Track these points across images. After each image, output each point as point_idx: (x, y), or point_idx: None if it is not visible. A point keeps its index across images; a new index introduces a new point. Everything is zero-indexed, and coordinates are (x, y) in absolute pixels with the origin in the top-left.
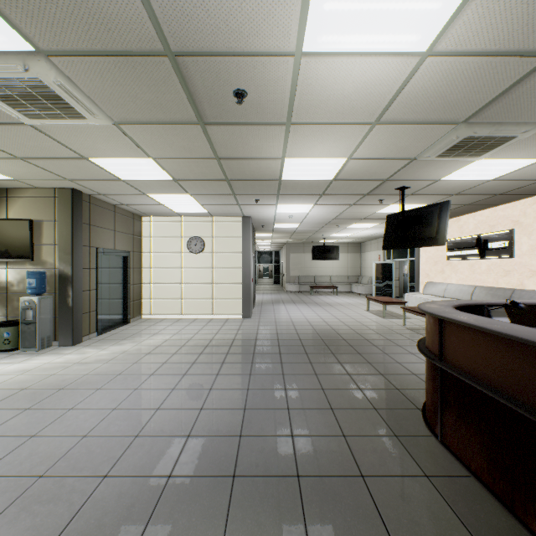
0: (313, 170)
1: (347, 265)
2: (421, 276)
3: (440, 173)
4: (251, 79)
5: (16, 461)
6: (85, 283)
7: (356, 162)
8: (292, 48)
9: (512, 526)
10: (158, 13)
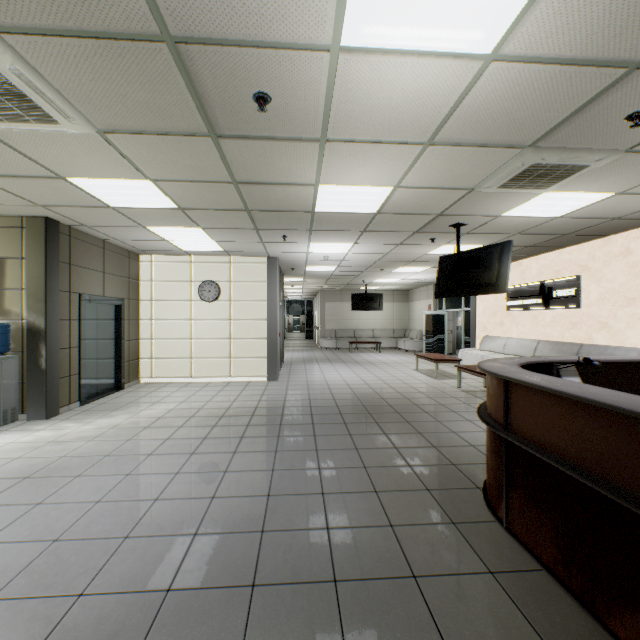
0: (353, 200)
1: (392, 317)
2: (478, 330)
3: (501, 208)
4: (276, 79)
5: None
6: (63, 339)
7: (404, 191)
8: (328, 41)
9: (593, 631)
10: None
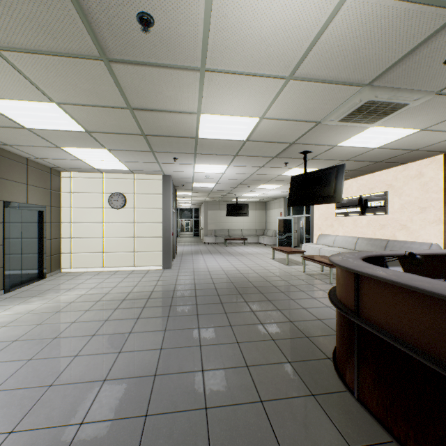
0: (228, 129)
1: (255, 221)
2: (315, 230)
3: (338, 139)
4: None
5: None
6: None
7: (268, 122)
8: None
9: None
10: None
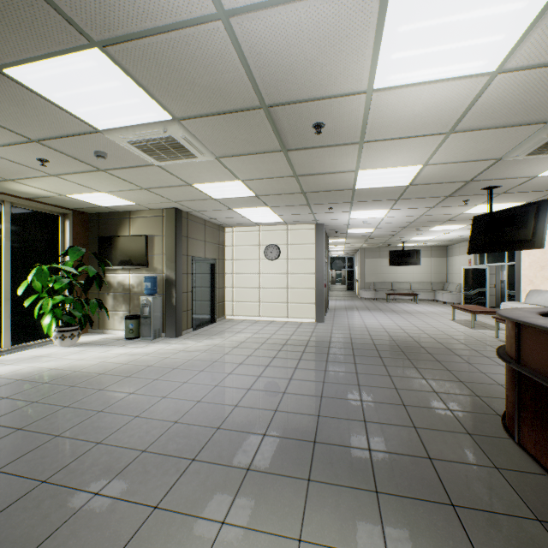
0: (387, 178)
1: (430, 271)
2: (523, 283)
3: (535, 170)
4: (328, 114)
5: (158, 411)
6: (184, 286)
7: (432, 167)
8: (364, 88)
9: None
10: (259, 84)
